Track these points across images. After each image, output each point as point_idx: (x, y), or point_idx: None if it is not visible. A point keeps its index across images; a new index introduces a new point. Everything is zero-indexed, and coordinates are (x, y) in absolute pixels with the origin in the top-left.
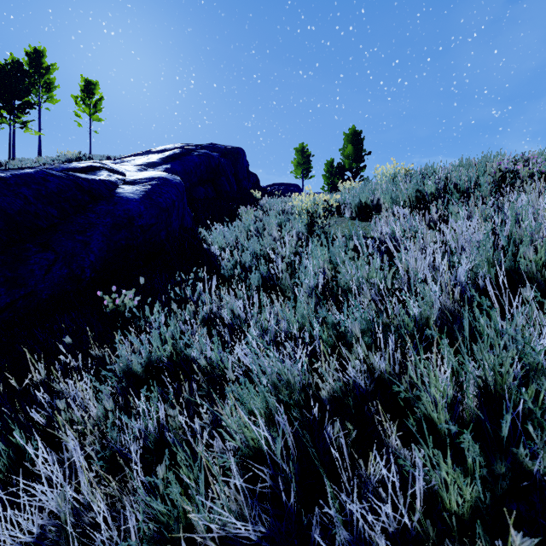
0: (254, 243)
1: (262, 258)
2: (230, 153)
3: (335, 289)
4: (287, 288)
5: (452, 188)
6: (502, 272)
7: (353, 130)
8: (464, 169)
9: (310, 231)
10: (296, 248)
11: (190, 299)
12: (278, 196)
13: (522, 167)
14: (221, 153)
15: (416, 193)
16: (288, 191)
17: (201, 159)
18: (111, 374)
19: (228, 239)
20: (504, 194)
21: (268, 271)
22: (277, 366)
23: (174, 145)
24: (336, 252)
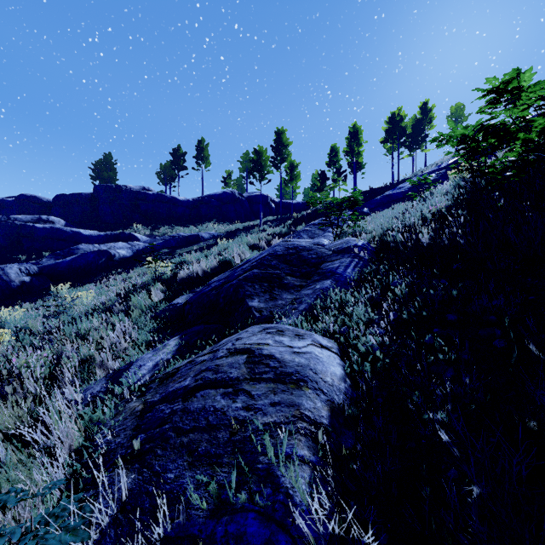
0: None
1: None
2: None
3: None
4: None
5: None
6: None
7: None
8: None
9: None
10: None
11: None
12: None
13: None
14: None
15: None
16: None
17: None
18: None
19: None
20: None
21: None
22: None
23: None
24: None
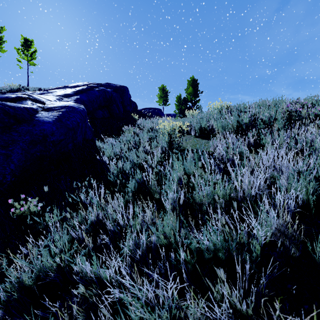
0: (133, 153)
1: (137, 168)
2: (119, 89)
3: (191, 201)
4: (155, 192)
5: (260, 121)
6: (317, 197)
7: (193, 78)
8: (266, 109)
9: (169, 146)
10: (161, 158)
11: (84, 202)
12: (149, 116)
13: (303, 110)
14: (113, 89)
15: (237, 123)
16: (155, 112)
17: (100, 93)
18: (2, 291)
19: (115, 149)
20: (293, 126)
21: (141, 179)
22: (148, 318)
23: (83, 83)
24: (188, 165)
